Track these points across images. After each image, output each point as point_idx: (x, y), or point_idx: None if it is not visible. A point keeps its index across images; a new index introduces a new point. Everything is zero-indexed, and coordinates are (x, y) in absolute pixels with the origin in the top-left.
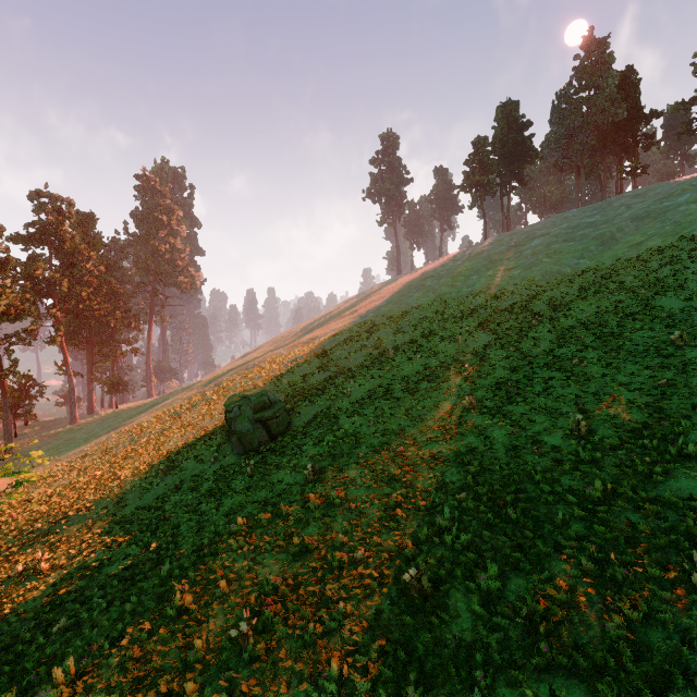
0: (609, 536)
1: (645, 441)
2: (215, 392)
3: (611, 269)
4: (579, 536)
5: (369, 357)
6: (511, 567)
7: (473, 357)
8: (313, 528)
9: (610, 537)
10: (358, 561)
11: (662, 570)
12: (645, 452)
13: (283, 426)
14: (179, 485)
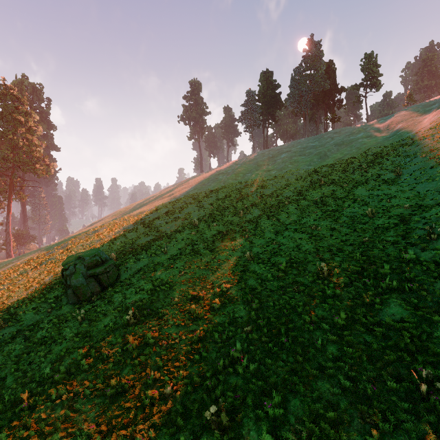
0: (355, 355)
1: (365, 280)
2: (60, 253)
3: (327, 172)
4: (335, 357)
5: (181, 225)
6: (289, 390)
7: (250, 225)
8: (130, 368)
9: (356, 356)
10: (167, 396)
11: (396, 382)
12: (366, 288)
13: (113, 278)
14: (15, 335)
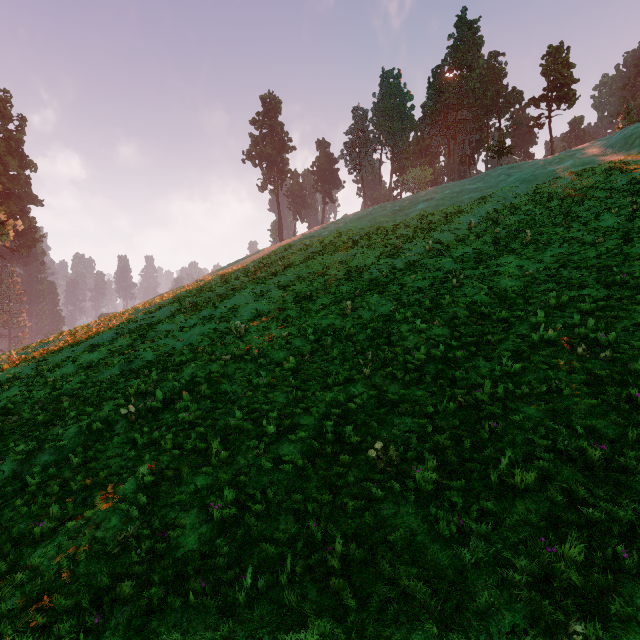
0: None
1: None
2: None
3: (524, 223)
4: None
5: (209, 335)
6: None
7: (371, 336)
8: None
9: None
10: None
11: None
12: None
13: None
14: None
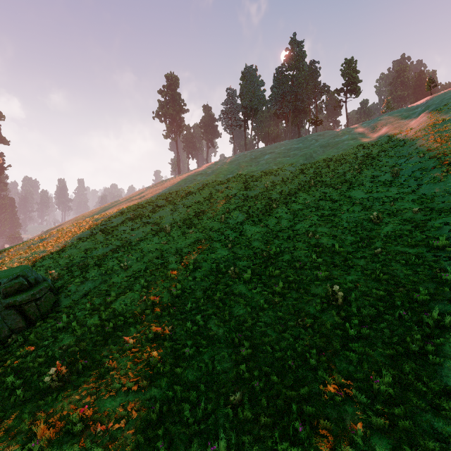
0: None
1: (401, 312)
2: None
3: (315, 173)
4: None
5: (150, 232)
6: None
7: (233, 232)
8: None
9: None
10: None
11: None
12: (403, 323)
13: (46, 307)
14: None
